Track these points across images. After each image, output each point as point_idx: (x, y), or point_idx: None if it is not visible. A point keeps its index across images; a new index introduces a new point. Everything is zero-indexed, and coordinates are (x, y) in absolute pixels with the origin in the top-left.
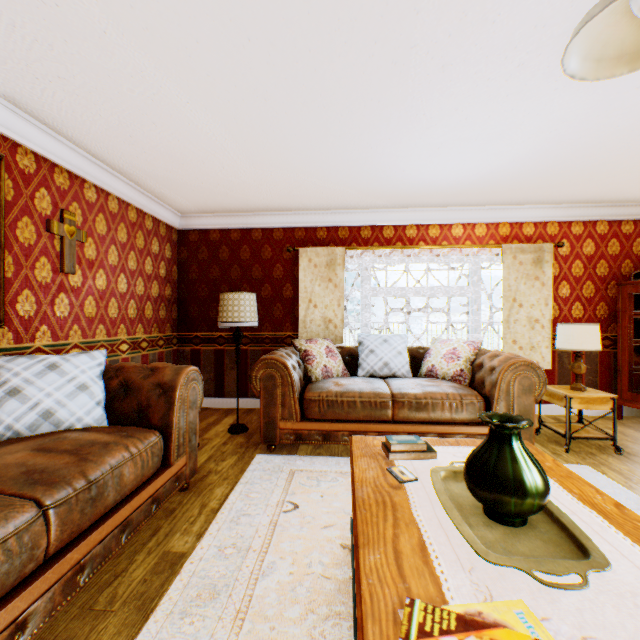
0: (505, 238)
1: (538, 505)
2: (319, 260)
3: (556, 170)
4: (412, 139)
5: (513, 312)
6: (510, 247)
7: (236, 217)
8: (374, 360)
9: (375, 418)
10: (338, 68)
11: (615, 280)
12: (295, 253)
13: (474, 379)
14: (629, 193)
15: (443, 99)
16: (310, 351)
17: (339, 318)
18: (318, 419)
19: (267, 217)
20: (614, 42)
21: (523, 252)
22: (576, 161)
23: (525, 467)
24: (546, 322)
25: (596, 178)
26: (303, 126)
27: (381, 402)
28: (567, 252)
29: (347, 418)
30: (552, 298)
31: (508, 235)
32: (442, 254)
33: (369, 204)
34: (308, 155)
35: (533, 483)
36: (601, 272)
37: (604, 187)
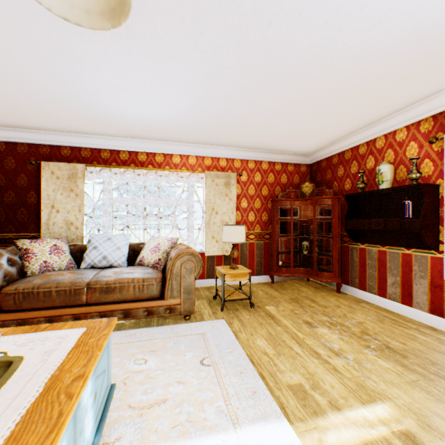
0: (209, 167)
1: None
2: (62, 173)
3: (220, 123)
4: (90, 78)
5: (213, 217)
6: (210, 173)
7: None
8: (96, 254)
9: (71, 303)
10: None
11: (272, 198)
12: (40, 166)
13: (166, 265)
14: (274, 145)
15: (87, 44)
16: (31, 249)
17: (80, 221)
18: (16, 310)
19: (10, 132)
20: None
21: (219, 177)
22: (228, 118)
23: None
24: (233, 224)
25: (249, 132)
26: None
27: (76, 290)
28: (246, 179)
29: (44, 306)
30: (237, 208)
31: (211, 165)
32: (166, 175)
33: (103, 132)
34: None
35: None
36: (265, 193)
37: (258, 139)
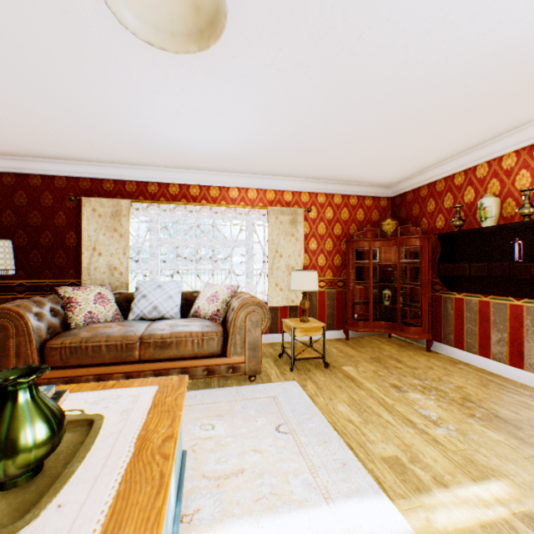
0: (271, 202)
1: (11, 467)
2: (104, 210)
3: (289, 150)
4: (146, 102)
5: (276, 261)
6: (274, 209)
7: (9, 160)
8: (145, 304)
9: (122, 360)
10: (1, 2)
11: (346, 238)
12: (80, 202)
13: (226, 317)
14: (349, 175)
15: (148, 65)
16: (75, 298)
17: (125, 266)
18: (63, 366)
19: (47, 164)
20: (179, 19)
21: (283, 214)
22: (298, 144)
23: (5, 427)
24: (300, 269)
25: (321, 160)
26: (11, 66)
27: (128, 344)
28: (315, 216)
29: (93, 362)
30: (305, 250)
31: (274, 200)
32: (222, 212)
33: (151, 162)
34: (45, 101)
35: (5, 444)
36: (337, 232)
37: (331, 168)
